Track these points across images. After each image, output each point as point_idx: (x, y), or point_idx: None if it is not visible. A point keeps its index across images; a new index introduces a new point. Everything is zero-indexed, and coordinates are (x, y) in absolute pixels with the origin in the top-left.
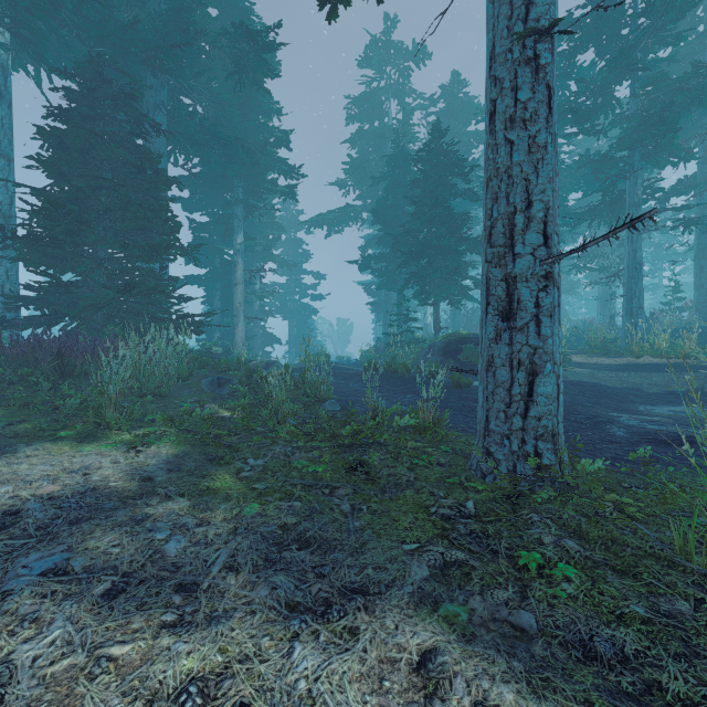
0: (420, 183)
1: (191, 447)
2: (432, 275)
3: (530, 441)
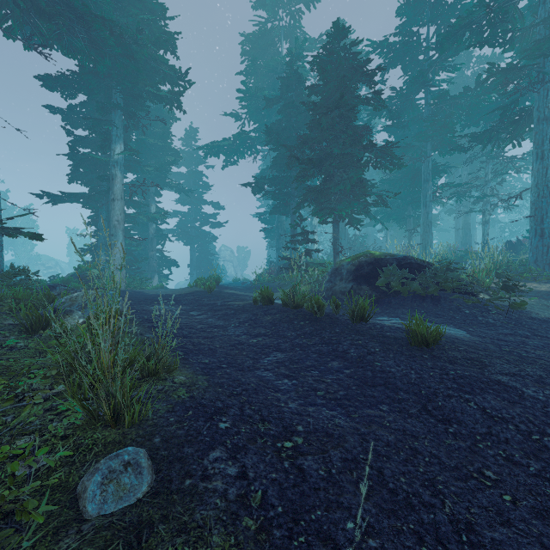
0: (318, 88)
1: None
2: (333, 189)
3: None
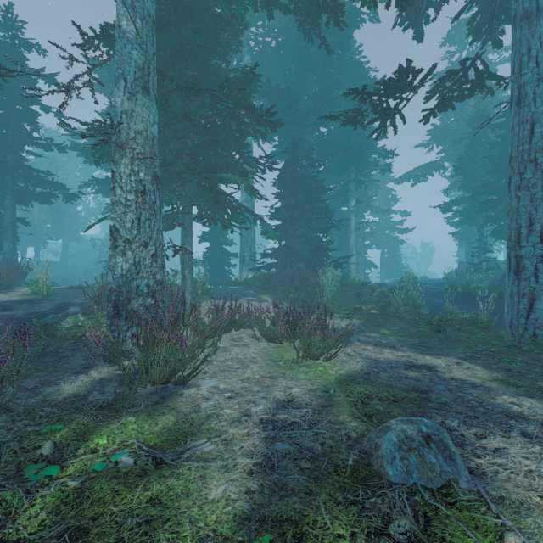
0: (498, 145)
1: (365, 320)
2: None
3: (531, 329)
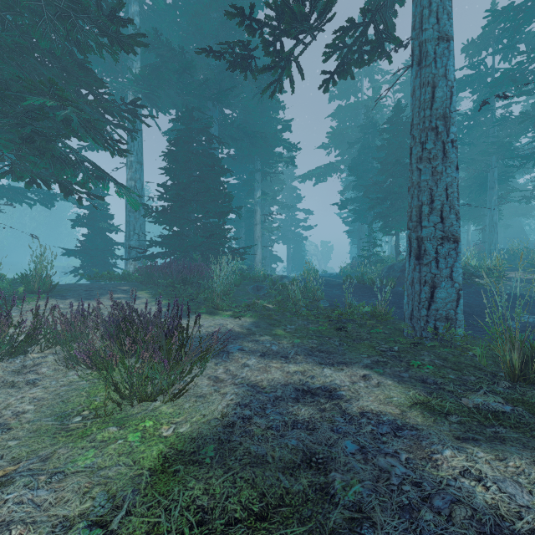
0: (384, 148)
1: (258, 319)
2: (393, 214)
3: (432, 321)
